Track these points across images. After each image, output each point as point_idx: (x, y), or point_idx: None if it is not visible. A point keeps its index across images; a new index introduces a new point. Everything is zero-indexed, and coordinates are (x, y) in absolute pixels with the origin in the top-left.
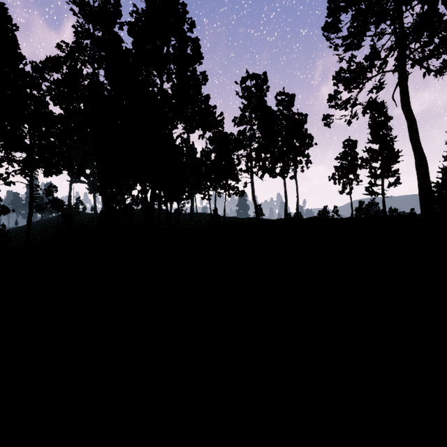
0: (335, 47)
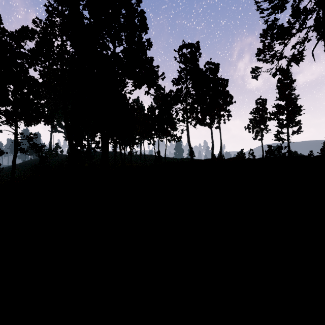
0: (261, 11)
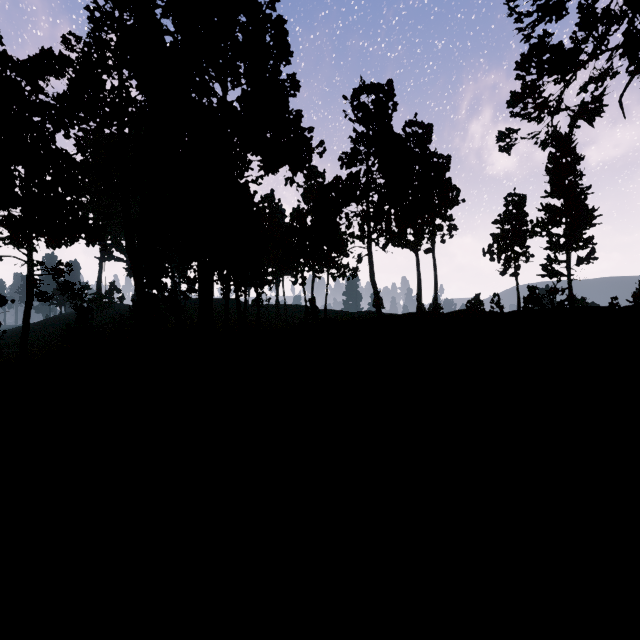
0: (517, 18)
